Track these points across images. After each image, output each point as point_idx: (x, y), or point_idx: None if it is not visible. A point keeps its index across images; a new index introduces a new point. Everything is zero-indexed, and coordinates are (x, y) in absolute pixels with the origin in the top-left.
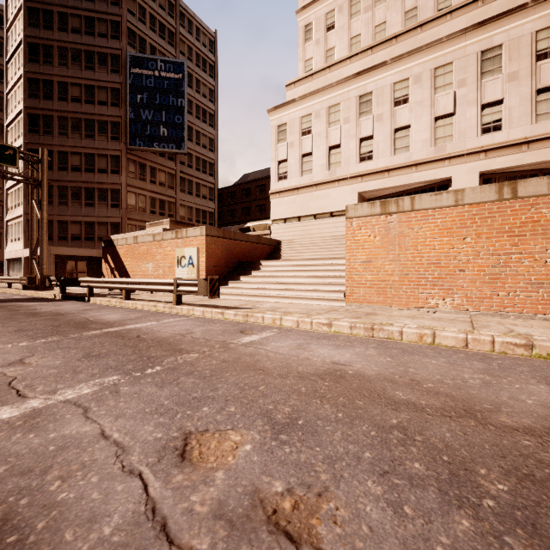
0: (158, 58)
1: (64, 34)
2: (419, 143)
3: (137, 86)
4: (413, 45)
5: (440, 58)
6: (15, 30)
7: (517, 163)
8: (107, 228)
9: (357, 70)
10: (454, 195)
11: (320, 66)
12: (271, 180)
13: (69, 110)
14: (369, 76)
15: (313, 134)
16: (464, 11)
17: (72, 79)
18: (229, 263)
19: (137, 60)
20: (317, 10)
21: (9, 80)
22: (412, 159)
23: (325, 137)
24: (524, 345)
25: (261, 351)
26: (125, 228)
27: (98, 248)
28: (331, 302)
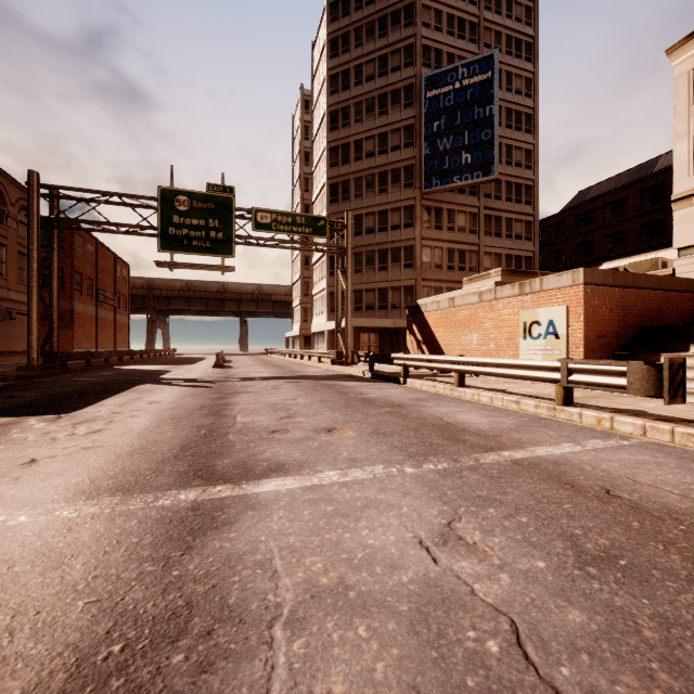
0: (459, 64)
1: (359, 88)
2: None
3: (432, 112)
4: None
5: None
6: (319, 107)
7: None
8: (400, 293)
9: None
10: None
11: None
12: (677, 174)
13: (363, 168)
14: None
15: None
16: None
17: (366, 133)
18: (624, 330)
19: (432, 80)
20: None
21: (315, 158)
22: None
23: None
24: None
25: None
26: (419, 291)
27: (391, 318)
28: None
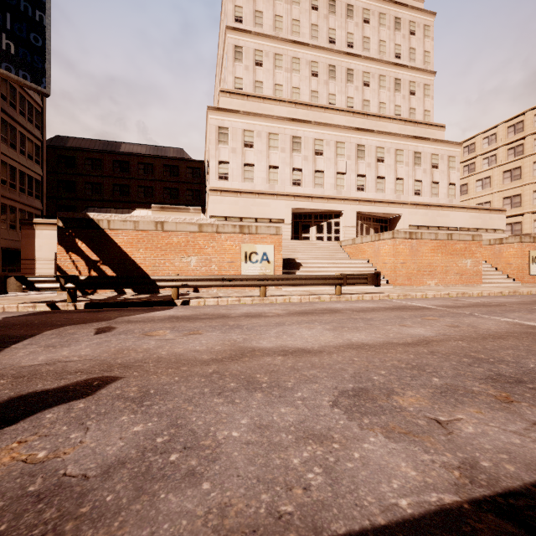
0: None
1: None
2: (329, 184)
3: None
4: (320, 117)
5: (339, 137)
6: None
7: (370, 211)
8: None
9: (284, 113)
10: (435, 235)
11: (256, 93)
12: (211, 176)
13: None
14: (300, 126)
15: (255, 149)
16: (345, 114)
17: None
18: None
19: None
20: (247, 40)
21: None
22: (325, 194)
23: (266, 156)
24: (500, 292)
25: (502, 302)
26: None
27: None
28: (385, 286)
